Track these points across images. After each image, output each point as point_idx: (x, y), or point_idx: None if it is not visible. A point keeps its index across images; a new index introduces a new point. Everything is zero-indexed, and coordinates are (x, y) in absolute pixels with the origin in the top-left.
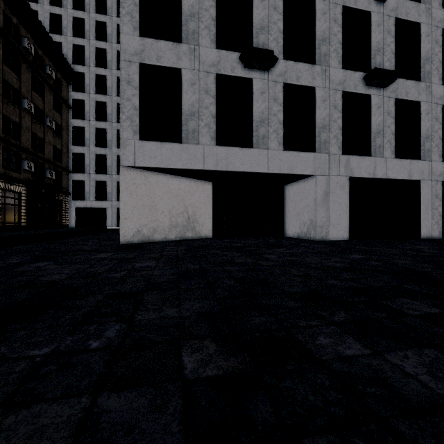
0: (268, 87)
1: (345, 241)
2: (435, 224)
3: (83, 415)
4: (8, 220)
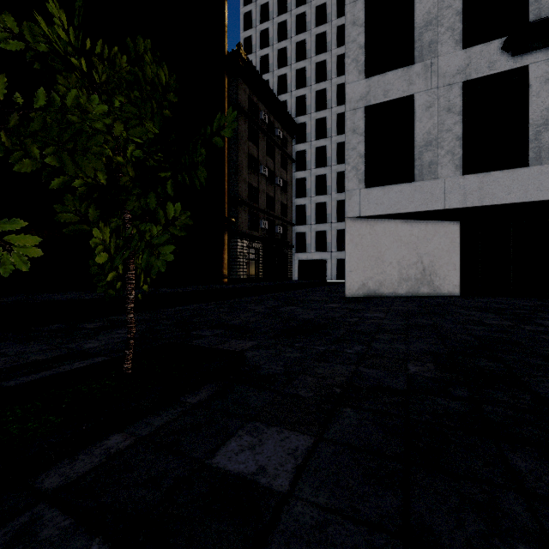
0: None
1: None
2: None
3: (353, 370)
4: (251, 273)
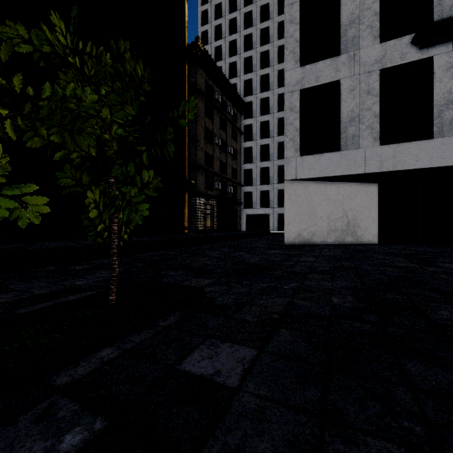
0: None
1: None
2: None
3: (289, 301)
4: (207, 225)
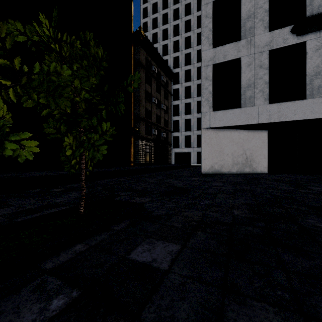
0: None
1: None
2: None
3: (203, 213)
4: (147, 160)
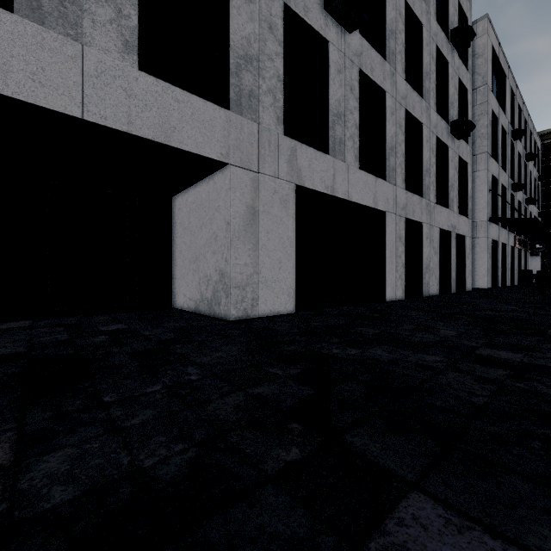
0: None
1: (289, 316)
2: (399, 279)
3: None
4: None
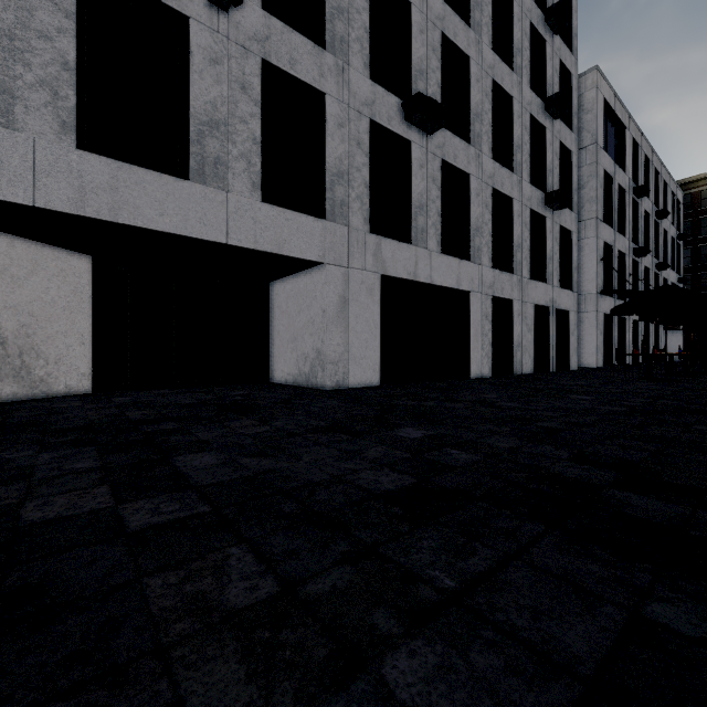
0: (229, 54)
1: (374, 388)
2: (485, 357)
3: None
4: None
